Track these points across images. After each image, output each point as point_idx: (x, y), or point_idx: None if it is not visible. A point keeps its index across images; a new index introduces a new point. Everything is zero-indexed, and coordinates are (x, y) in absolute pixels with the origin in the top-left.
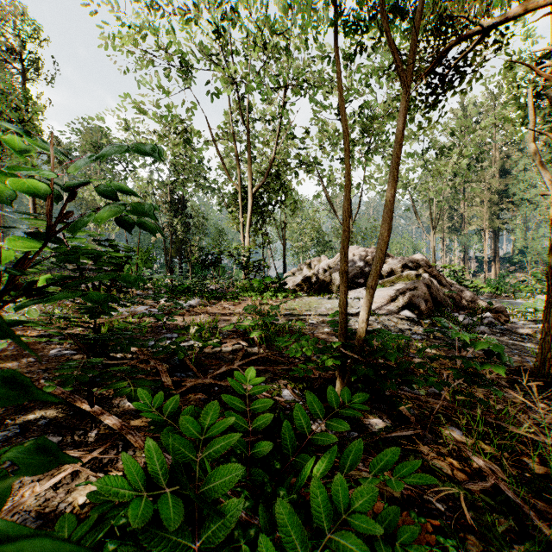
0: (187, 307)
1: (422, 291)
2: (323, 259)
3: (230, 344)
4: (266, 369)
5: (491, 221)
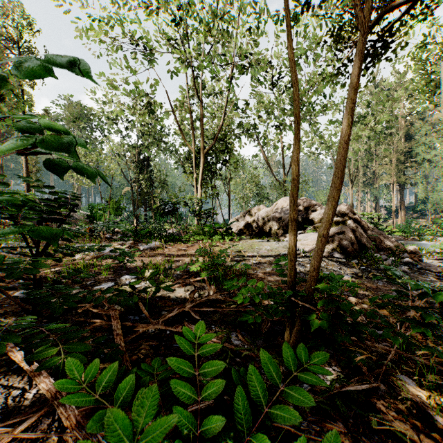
0: (148, 249)
1: (348, 235)
2: (262, 207)
3: (183, 284)
4: (216, 310)
5: (398, 176)
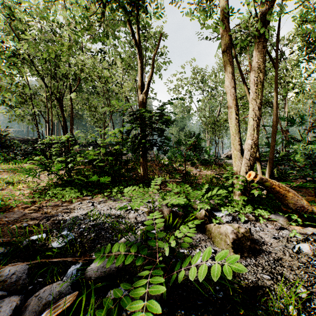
0: None
1: None
2: None
3: None
4: None
5: None
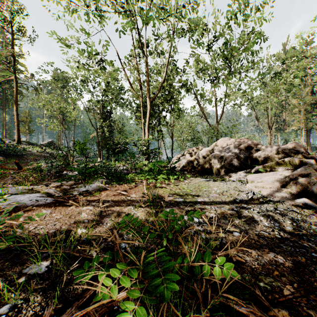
0: (85, 191)
1: (316, 178)
2: (201, 147)
3: None
4: None
5: (305, 123)
